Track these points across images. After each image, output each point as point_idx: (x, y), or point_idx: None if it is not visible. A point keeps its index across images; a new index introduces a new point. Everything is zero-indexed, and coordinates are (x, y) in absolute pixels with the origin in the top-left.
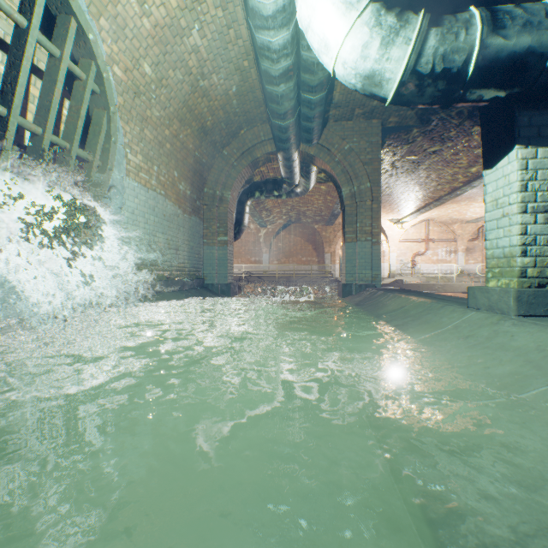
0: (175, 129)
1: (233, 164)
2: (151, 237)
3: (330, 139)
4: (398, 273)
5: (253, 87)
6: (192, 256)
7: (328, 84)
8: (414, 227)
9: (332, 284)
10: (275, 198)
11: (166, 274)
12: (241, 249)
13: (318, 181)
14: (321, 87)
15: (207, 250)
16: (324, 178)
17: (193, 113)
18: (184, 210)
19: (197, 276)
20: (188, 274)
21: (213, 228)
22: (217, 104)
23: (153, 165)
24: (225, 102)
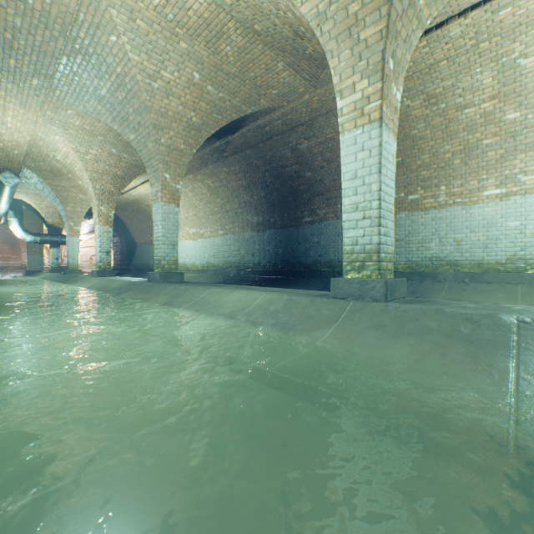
0: None
1: None
2: None
3: None
4: (82, 266)
5: None
6: None
7: None
8: (93, 239)
9: None
10: None
11: None
12: None
13: None
14: None
15: None
16: None
17: None
18: None
19: None
20: None
21: None
22: None
23: None
24: None
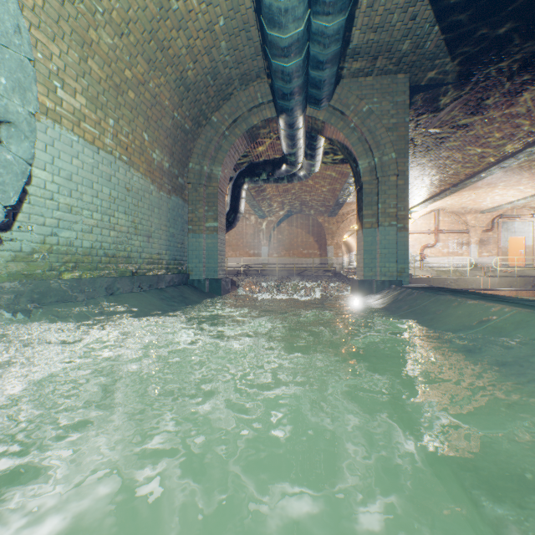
0: (141, 72)
1: (224, 134)
2: (104, 217)
3: (344, 99)
4: None
5: (247, 22)
6: (172, 245)
7: (349, 4)
8: (423, 217)
9: (336, 278)
10: (275, 183)
11: (131, 268)
12: (240, 242)
13: (324, 163)
14: (341, 5)
15: (193, 238)
16: (331, 159)
17: (166, 53)
18: (160, 186)
19: (179, 271)
20: (167, 268)
21: (200, 211)
22: (200, 44)
23: (107, 117)
24: (210, 43)
